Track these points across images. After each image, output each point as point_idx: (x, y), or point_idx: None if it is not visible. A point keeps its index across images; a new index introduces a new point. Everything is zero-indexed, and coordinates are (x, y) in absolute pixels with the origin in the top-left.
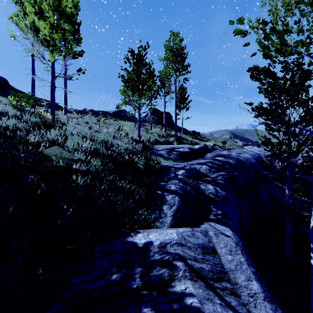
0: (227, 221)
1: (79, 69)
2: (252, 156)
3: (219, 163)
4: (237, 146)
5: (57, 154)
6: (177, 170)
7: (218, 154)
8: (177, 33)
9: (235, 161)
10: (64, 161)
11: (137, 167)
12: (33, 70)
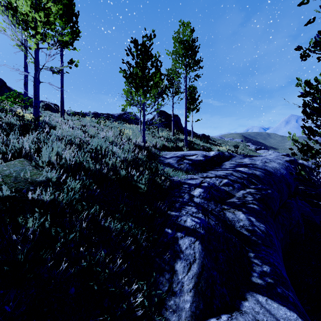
0: (286, 292)
1: (71, 61)
2: (281, 166)
3: (244, 175)
4: (249, 151)
5: (13, 173)
6: (192, 188)
7: (239, 163)
8: (187, 22)
9: (262, 172)
10: (16, 186)
11: (137, 187)
12: (26, 67)
